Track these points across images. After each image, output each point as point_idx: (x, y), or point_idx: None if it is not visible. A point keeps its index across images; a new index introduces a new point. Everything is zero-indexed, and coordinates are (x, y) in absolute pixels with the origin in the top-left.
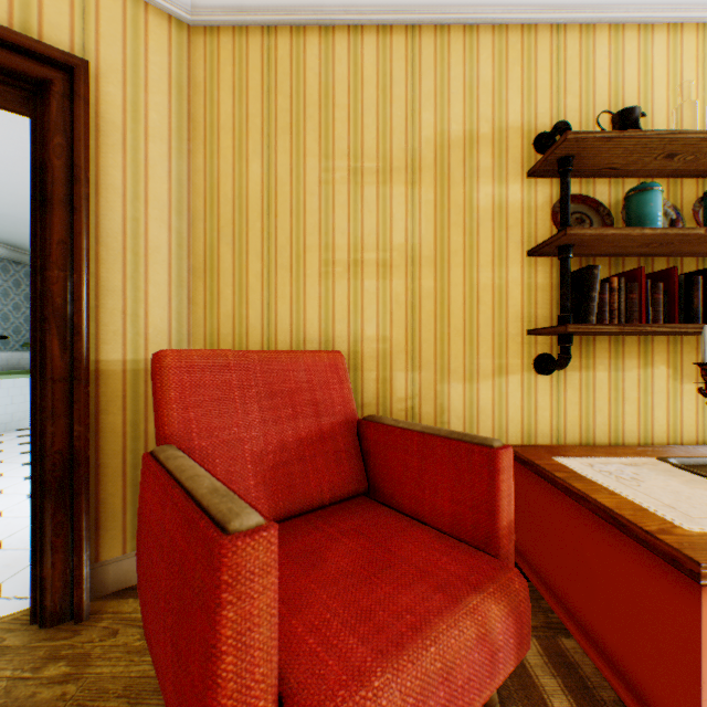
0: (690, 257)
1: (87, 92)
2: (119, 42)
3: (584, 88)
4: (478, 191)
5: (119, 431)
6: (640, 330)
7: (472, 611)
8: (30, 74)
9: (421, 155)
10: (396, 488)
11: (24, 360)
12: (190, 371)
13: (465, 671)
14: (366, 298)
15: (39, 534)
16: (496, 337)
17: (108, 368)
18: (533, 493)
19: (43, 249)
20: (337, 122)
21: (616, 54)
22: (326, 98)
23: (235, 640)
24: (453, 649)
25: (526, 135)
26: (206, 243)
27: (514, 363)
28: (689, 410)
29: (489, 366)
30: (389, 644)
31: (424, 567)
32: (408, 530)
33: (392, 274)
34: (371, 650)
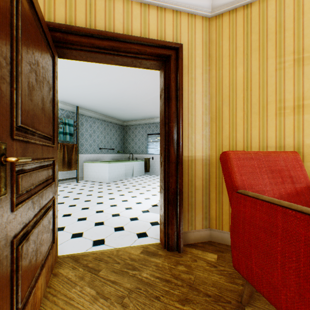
0: None
1: (181, 55)
2: (186, 34)
3: None
4: None
5: (186, 183)
6: None
7: None
8: (165, 54)
9: None
10: None
11: (118, 157)
12: (238, 160)
13: None
14: (305, 124)
15: (166, 217)
16: None
17: (183, 159)
18: None
19: (168, 116)
20: (286, 37)
21: None
22: (279, 28)
23: None
24: None
25: None
26: (216, 107)
27: None
28: None
29: None
30: None
31: None
32: None
33: None
34: None
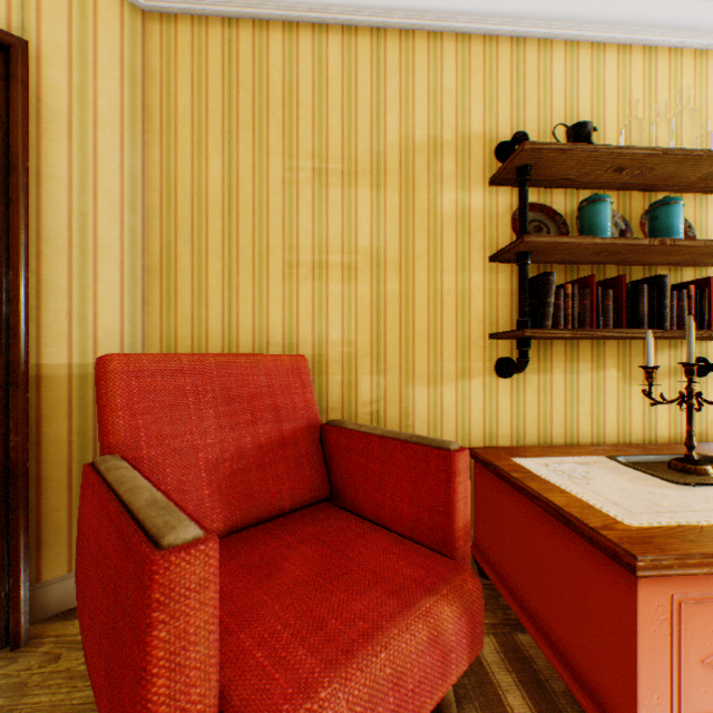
0: (638, 266)
1: (26, 74)
2: (64, 23)
3: (542, 101)
4: (442, 197)
5: (64, 440)
6: (591, 335)
7: (425, 614)
8: None
9: (386, 158)
10: (357, 493)
11: None
12: (139, 376)
13: (416, 674)
14: (331, 301)
15: None
16: (459, 341)
17: (52, 373)
18: (493, 493)
19: None
20: (301, 120)
21: (572, 70)
22: (290, 96)
23: (168, 661)
24: (404, 653)
25: (488, 143)
26: (162, 241)
27: (476, 367)
28: (637, 410)
29: (453, 369)
30: (339, 653)
31: (381, 572)
32: (368, 535)
33: (358, 277)
34: (320, 660)
